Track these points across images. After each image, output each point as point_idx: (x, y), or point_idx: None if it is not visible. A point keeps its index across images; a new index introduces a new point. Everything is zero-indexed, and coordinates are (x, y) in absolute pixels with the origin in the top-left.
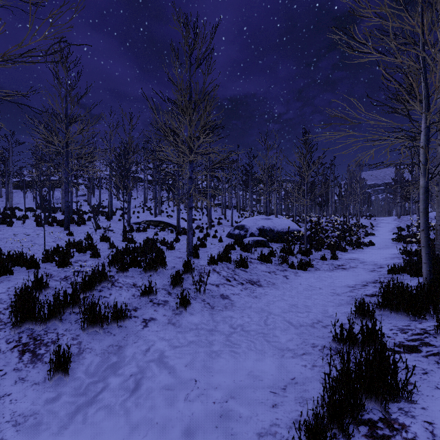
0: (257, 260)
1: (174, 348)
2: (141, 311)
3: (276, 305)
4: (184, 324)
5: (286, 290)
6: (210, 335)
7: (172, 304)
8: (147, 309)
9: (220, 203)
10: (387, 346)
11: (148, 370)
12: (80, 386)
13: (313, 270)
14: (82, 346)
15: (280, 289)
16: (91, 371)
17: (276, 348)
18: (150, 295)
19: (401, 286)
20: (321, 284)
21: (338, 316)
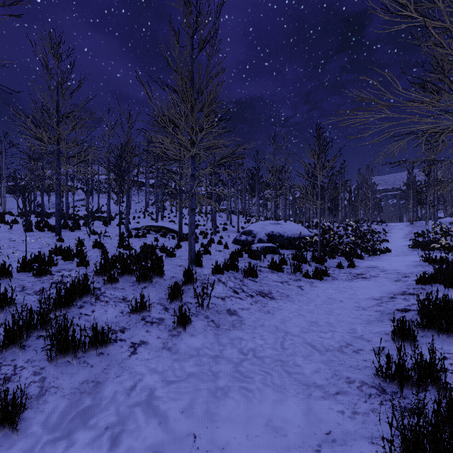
0: (267, 268)
1: (168, 384)
2: (129, 333)
3: (293, 322)
4: (182, 349)
5: (302, 303)
6: (214, 363)
7: (168, 323)
8: (137, 329)
9: (225, 208)
10: (449, 384)
11: (131, 419)
12: (33, 448)
13: (329, 280)
14: (45, 384)
15: (296, 302)
16: (52, 422)
17: (299, 383)
18: (142, 312)
19: (447, 300)
20: (341, 296)
21: (370, 337)
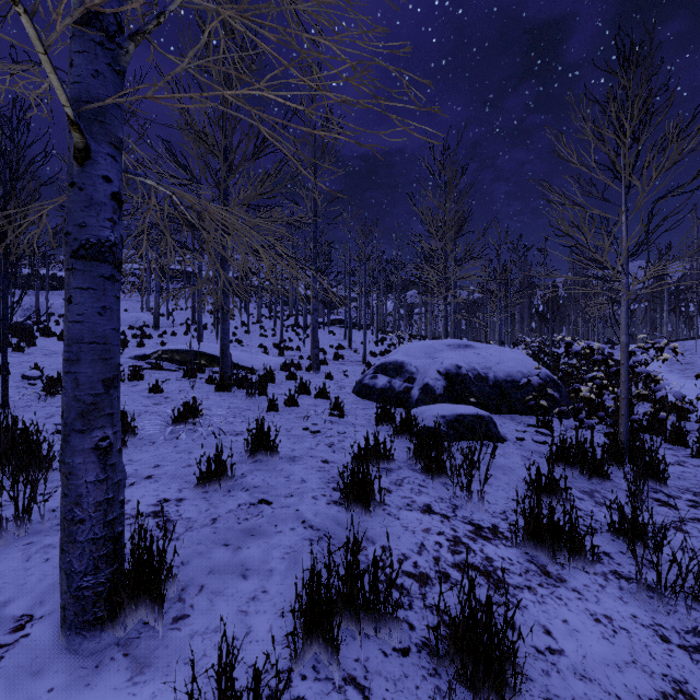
0: (511, 544)
1: None
2: None
3: None
4: None
5: None
6: None
7: None
8: None
9: (340, 318)
10: None
11: None
12: None
13: None
14: None
15: None
16: None
17: None
18: None
19: None
20: None
21: None
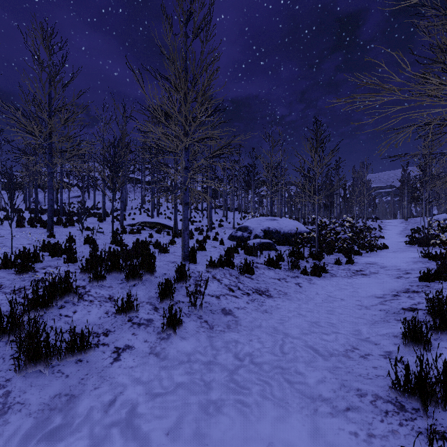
0: (264, 265)
1: (153, 397)
2: (114, 336)
3: (293, 323)
4: (172, 355)
5: (301, 302)
6: (206, 371)
7: (157, 325)
8: (123, 332)
9: (221, 205)
10: None
11: (106, 443)
12: None
13: (328, 276)
14: (8, 400)
15: (295, 301)
16: None
17: (302, 396)
18: (129, 313)
19: None
20: (342, 293)
21: (377, 340)
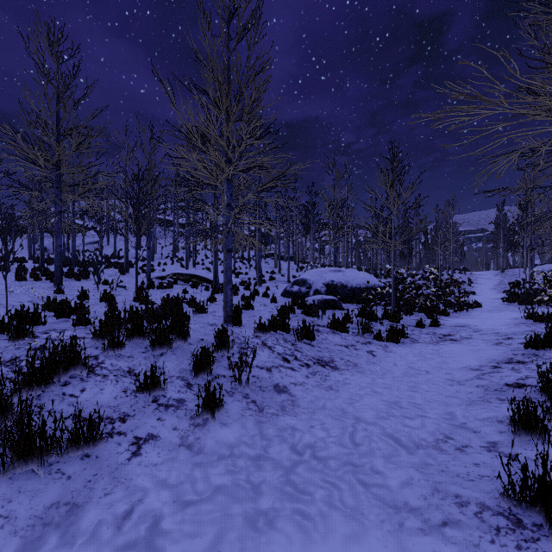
0: (327, 327)
1: (183, 507)
2: (133, 422)
3: (366, 403)
4: (209, 447)
5: (376, 375)
6: (254, 469)
7: (190, 407)
8: (145, 416)
9: (273, 253)
10: None
11: None
12: None
13: (408, 342)
14: None
15: (367, 374)
16: None
17: (382, 504)
18: (154, 391)
19: None
20: (426, 364)
21: (477, 426)
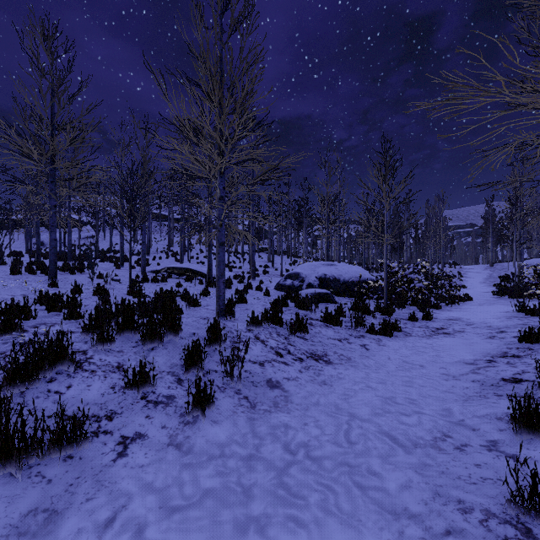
0: (320, 321)
1: (170, 514)
2: (120, 420)
3: (360, 399)
4: (199, 446)
5: (370, 370)
6: (246, 470)
7: (180, 403)
8: (133, 413)
9: (266, 247)
10: None
11: None
12: None
13: (402, 336)
14: None
15: (361, 368)
16: None
17: (380, 509)
18: (143, 387)
19: None
20: (420, 358)
21: (475, 424)
